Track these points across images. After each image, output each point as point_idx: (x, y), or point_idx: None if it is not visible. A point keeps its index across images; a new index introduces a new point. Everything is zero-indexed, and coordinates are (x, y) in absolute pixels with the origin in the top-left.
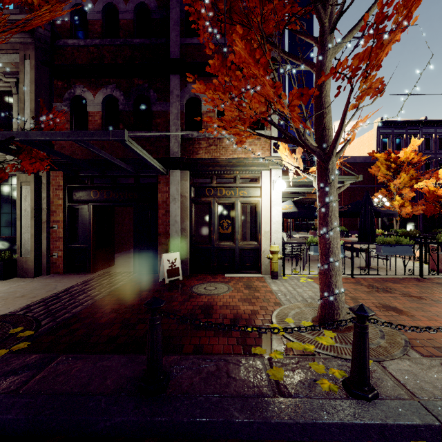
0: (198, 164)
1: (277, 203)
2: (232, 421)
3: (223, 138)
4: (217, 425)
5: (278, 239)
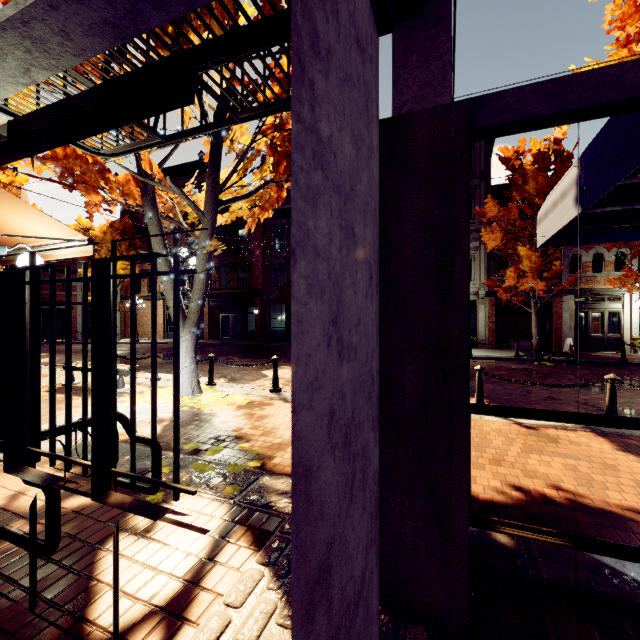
0: (580, 291)
1: (636, 312)
2: None
3: (596, 276)
4: None
5: (637, 332)
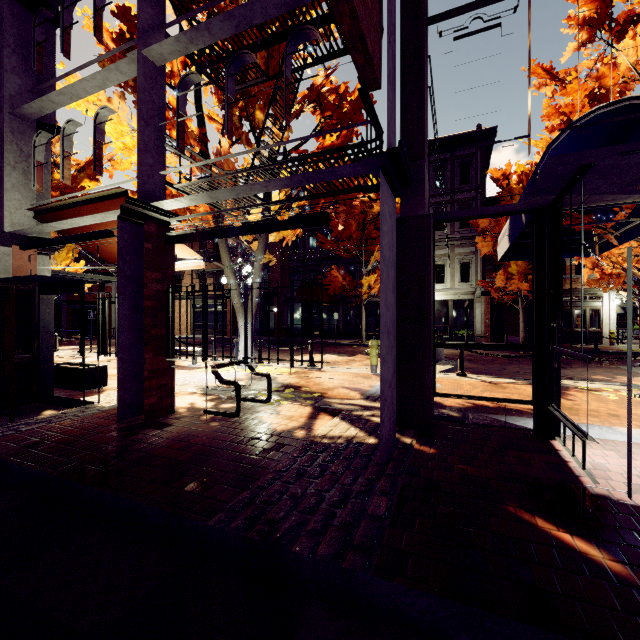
0: (565, 291)
1: (613, 309)
2: (619, 352)
3: (579, 278)
4: (615, 353)
5: (614, 327)
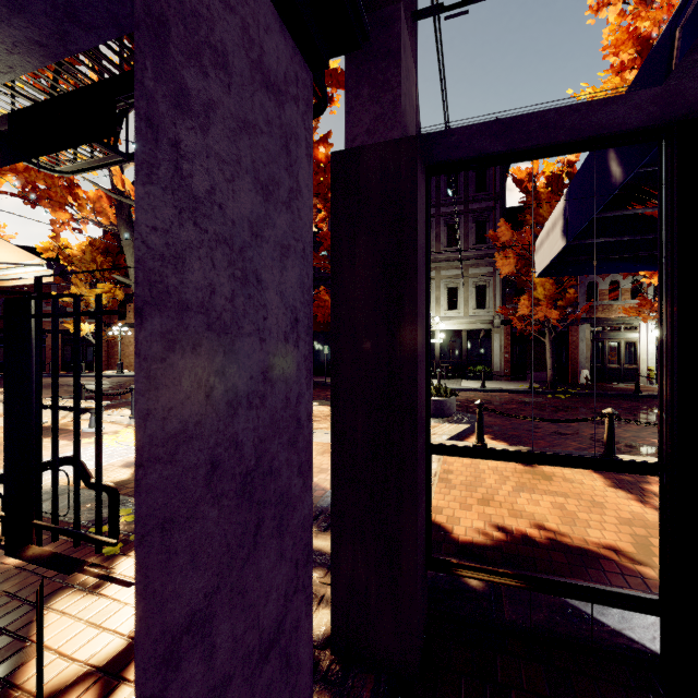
0: (597, 320)
1: (652, 342)
2: None
3: (613, 305)
4: None
5: (653, 363)
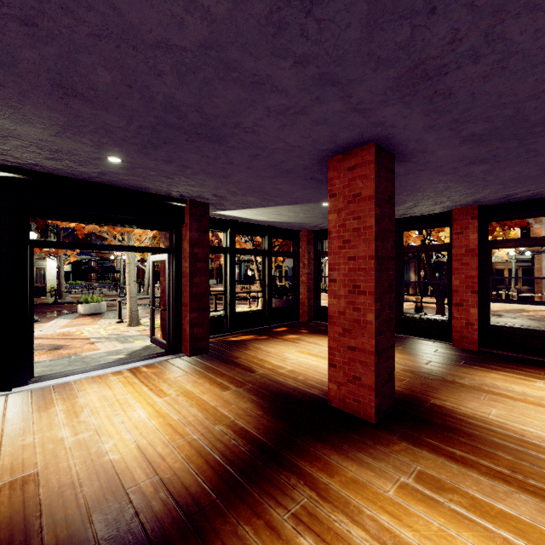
0: None
1: (55, 268)
2: None
3: None
4: None
5: (55, 282)
